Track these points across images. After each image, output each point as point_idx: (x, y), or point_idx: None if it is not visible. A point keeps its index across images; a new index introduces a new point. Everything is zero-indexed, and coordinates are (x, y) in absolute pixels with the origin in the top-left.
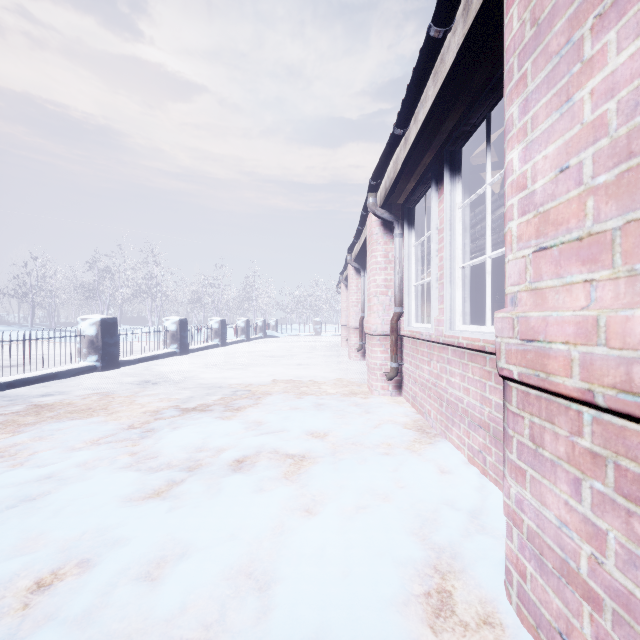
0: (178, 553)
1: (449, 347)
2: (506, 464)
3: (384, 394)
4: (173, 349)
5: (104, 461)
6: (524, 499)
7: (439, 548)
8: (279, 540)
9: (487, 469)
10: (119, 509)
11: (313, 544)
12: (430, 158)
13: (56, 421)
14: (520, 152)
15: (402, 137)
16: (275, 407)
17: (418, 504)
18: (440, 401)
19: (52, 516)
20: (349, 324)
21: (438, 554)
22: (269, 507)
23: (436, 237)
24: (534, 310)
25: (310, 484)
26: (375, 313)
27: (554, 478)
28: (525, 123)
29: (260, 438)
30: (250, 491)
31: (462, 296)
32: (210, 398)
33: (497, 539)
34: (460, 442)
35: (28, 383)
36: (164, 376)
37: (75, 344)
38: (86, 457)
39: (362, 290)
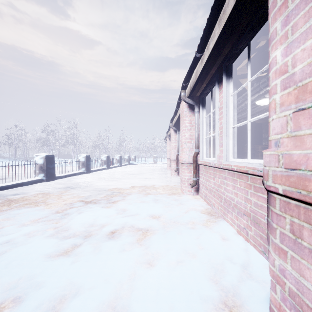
0: (73, 293)
1: (225, 170)
2: (270, 244)
3: (189, 194)
4: (83, 170)
5: (39, 232)
6: (286, 269)
7: (226, 289)
8: (132, 284)
9: (249, 238)
10: (42, 263)
11: (152, 287)
12: (214, 70)
13: (18, 209)
14: (282, 50)
15: (200, 58)
16: (133, 201)
17: (212, 260)
18: (220, 199)
19: (4, 267)
20: (171, 158)
21: (226, 294)
22: (127, 262)
23: (218, 112)
24: (295, 149)
25: (151, 247)
26: (185, 152)
27: (311, 261)
28: (286, 31)
29: (124, 219)
30: (117, 251)
31: (233, 143)
32: (99, 196)
33: (259, 283)
34: (232, 222)
35: (7, 188)
36: (77, 184)
37: (32, 168)
38: (29, 230)
39: (177, 141)
